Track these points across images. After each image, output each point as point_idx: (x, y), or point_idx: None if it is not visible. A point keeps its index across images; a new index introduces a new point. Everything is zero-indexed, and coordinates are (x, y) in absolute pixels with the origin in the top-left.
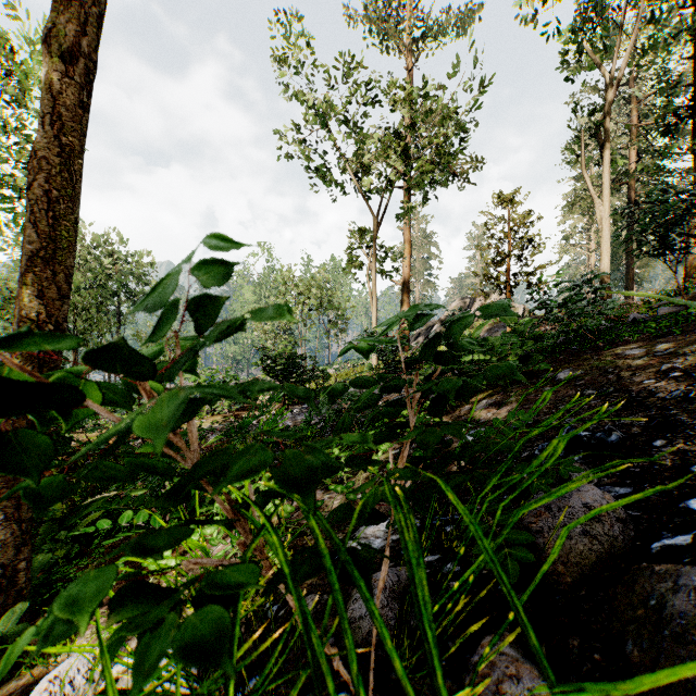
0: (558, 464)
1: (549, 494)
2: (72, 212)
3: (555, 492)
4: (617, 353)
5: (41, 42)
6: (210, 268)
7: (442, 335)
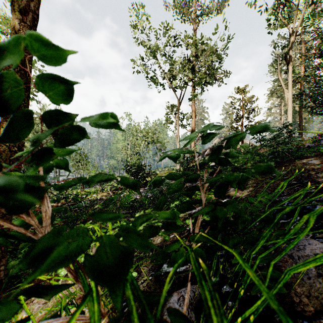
0: (284, 223)
1: (315, 260)
2: (26, 91)
3: (320, 259)
4: (303, 162)
5: (11, 5)
6: (54, 85)
7: (223, 146)
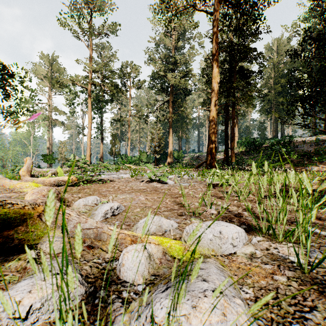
0: None
1: None
2: None
3: None
4: None
5: None
6: None
7: None
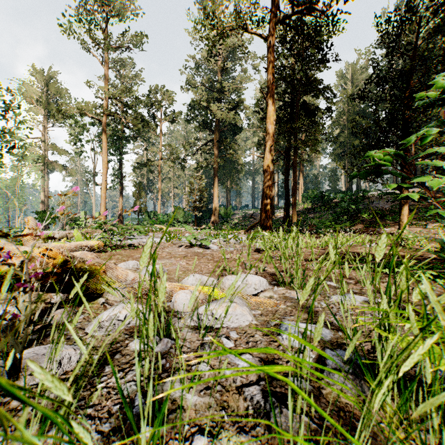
0: None
1: None
2: None
3: None
4: None
5: None
6: None
7: None
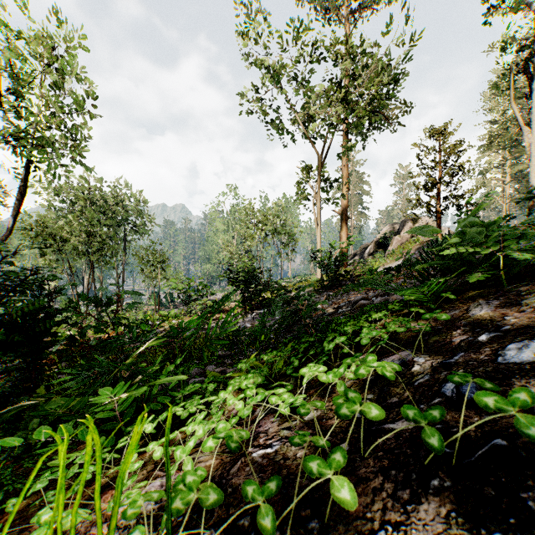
0: None
1: None
2: None
3: None
4: None
5: None
6: None
7: None
